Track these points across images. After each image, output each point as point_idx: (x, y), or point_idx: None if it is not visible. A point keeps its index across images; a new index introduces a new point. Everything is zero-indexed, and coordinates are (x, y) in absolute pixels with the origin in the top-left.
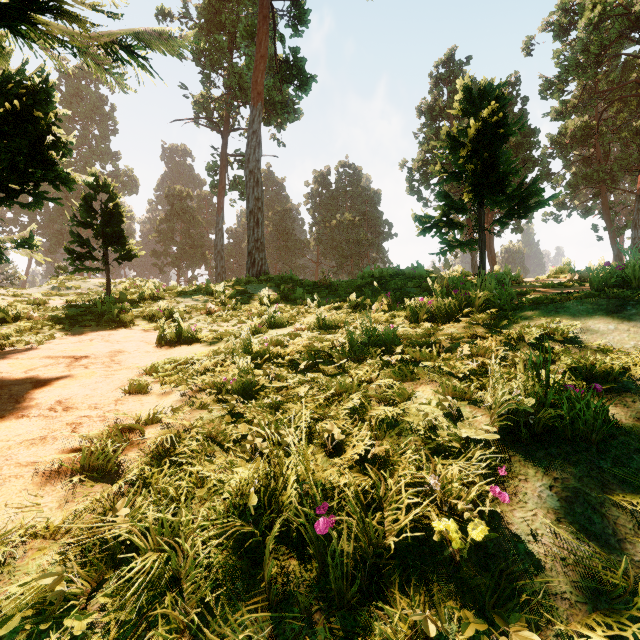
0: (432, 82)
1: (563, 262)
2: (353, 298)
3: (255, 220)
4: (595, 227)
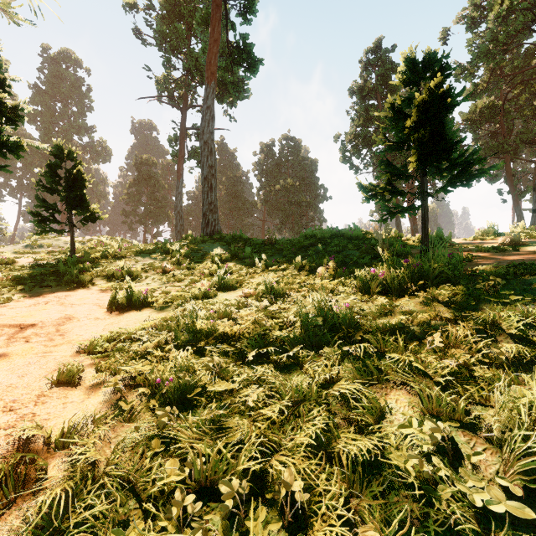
0: (362, 67)
1: (487, 225)
2: (298, 260)
3: (209, 185)
4: (500, 191)
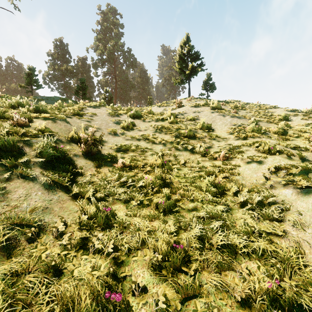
0: (54, 45)
1: None
2: None
3: None
4: None
